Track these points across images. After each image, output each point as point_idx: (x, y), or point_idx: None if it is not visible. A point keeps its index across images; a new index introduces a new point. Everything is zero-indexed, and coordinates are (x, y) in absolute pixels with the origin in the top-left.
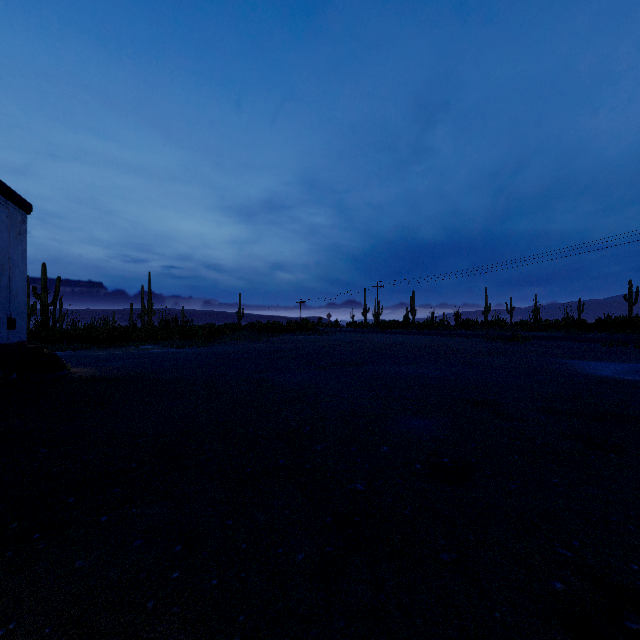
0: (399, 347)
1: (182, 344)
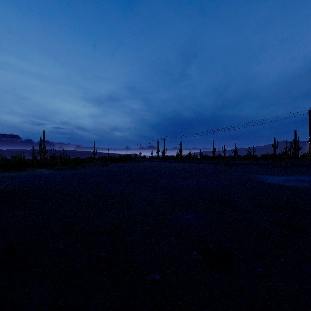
0: (175, 169)
1: (60, 168)
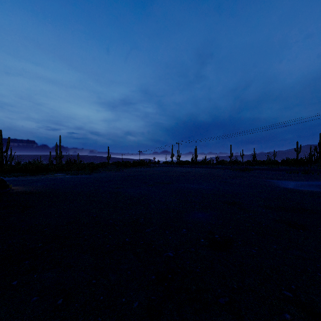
0: (189, 174)
1: (77, 173)
